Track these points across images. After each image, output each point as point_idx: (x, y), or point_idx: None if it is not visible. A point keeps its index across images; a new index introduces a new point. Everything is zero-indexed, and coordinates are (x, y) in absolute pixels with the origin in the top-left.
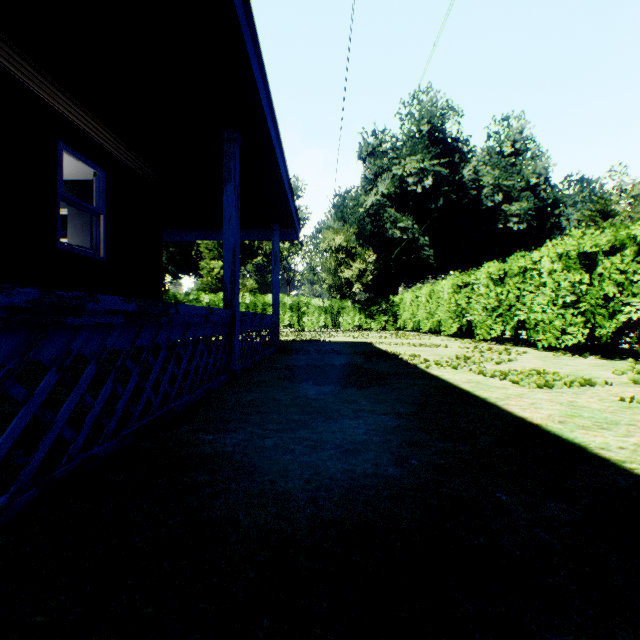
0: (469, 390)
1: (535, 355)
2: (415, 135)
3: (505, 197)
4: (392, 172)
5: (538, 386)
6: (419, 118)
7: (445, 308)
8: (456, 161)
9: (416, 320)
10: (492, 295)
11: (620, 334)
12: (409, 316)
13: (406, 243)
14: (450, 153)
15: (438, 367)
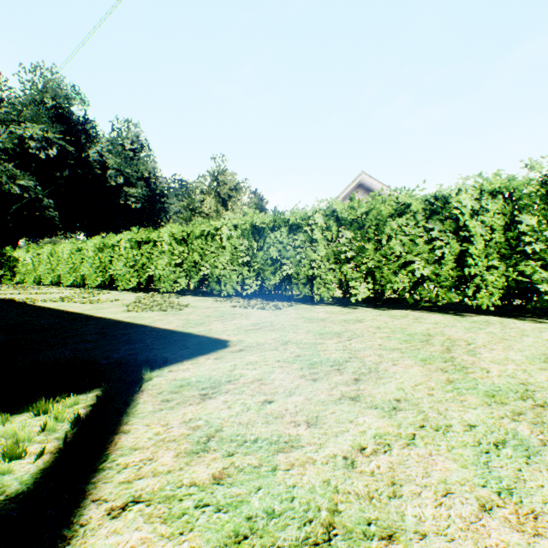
0: (55, 308)
1: (115, 294)
2: (40, 103)
3: (127, 181)
4: (11, 129)
5: (92, 303)
6: (44, 90)
7: (65, 265)
8: (84, 141)
9: (39, 274)
10: (98, 258)
11: (152, 281)
12: (31, 271)
13: (29, 201)
14: (77, 132)
15: (44, 302)
